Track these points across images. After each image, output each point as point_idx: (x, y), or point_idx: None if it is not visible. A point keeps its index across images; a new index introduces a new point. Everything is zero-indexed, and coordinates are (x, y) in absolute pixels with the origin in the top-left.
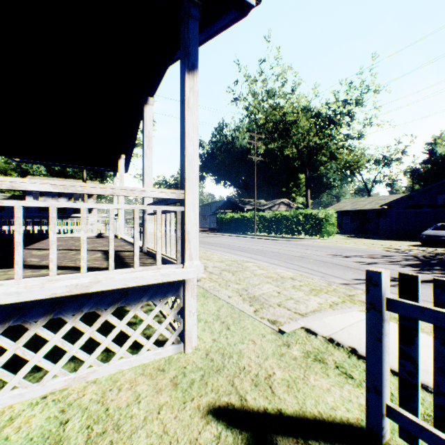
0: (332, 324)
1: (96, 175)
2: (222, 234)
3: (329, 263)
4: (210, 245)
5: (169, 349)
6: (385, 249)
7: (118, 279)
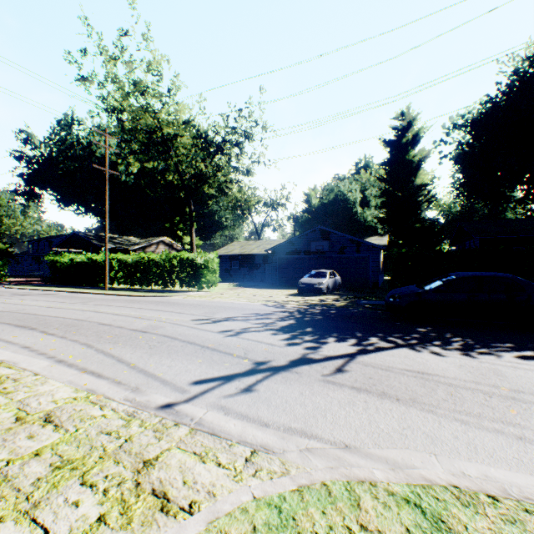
0: None
1: None
2: (48, 289)
3: (179, 342)
4: None
5: None
6: (265, 303)
7: None
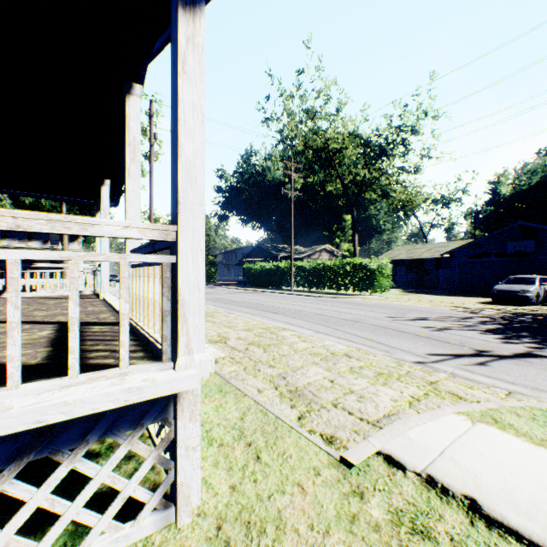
0: (424, 443)
1: (83, 212)
2: (250, 289)
3: (391, 330)
4: (234, 305)
5: (146, 524)
6: (453, 309)
7: (19, 413)
